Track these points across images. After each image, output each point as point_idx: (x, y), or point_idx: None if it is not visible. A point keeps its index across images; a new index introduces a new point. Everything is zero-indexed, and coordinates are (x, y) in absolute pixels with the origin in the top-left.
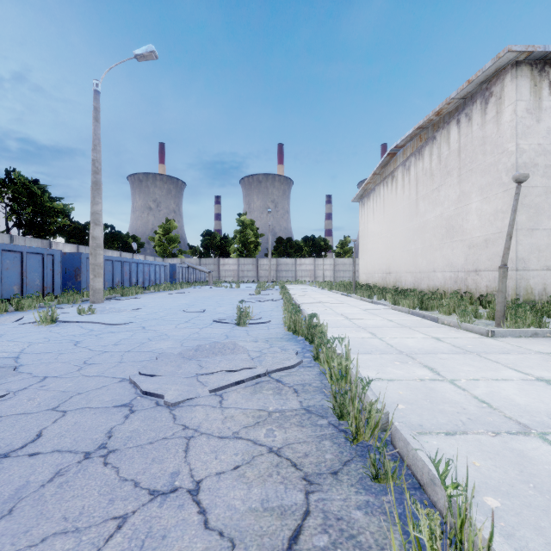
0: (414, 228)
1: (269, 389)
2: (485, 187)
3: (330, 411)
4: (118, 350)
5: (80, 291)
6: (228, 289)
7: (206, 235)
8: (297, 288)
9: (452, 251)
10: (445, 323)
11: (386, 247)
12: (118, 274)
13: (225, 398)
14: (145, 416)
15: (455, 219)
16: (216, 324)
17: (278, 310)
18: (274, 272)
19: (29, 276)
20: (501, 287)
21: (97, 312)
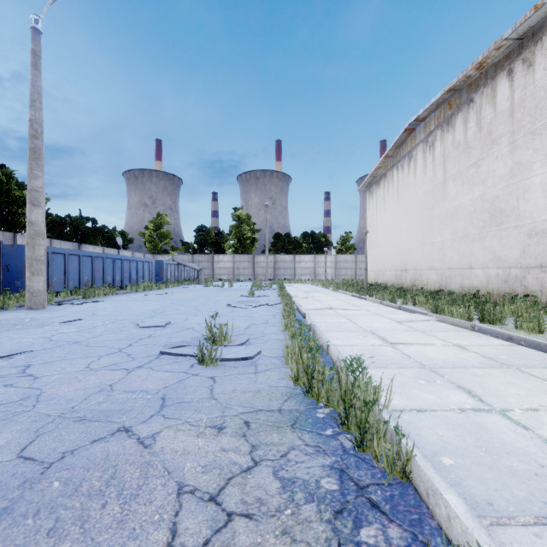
0: (440, 216)
1: None
2: None
3: None
4: None
5: None
6: (219, 289)
7: (200, 231)
8: (297, 288)
9: (500, 242)
10: None
11: (400, 240)
12: (87, 271)
13: None
14: None
15: (504, 200)
16: (166, 356)
17: (275, 322)
18: (271, 270)
19: None
20: None
21: (4, 327)
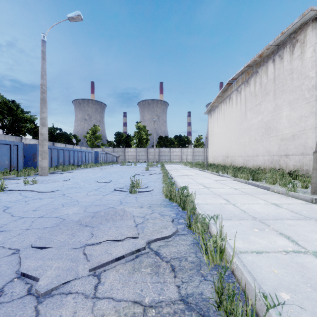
0: (244, 129)
1: (147, 266)
2: (292, 101)
3: (211, 305)
4: (33, 216)
5: (36, 168)
6: (129, 166)
7: (117, 134)
8: (171, 166)
9: (269, 143)
10: (275, 191)
11: (225, 141)
12: (61, 157)
13: (102, 280)
14: (4, 316)
15: (271, 123)
16: (116, 191)
17: (159, 181)
18: (157, 156)
19: (1, 159)
20: (315, 166)
21: (39, 182)
